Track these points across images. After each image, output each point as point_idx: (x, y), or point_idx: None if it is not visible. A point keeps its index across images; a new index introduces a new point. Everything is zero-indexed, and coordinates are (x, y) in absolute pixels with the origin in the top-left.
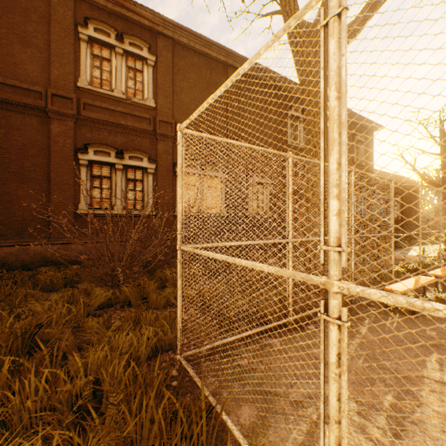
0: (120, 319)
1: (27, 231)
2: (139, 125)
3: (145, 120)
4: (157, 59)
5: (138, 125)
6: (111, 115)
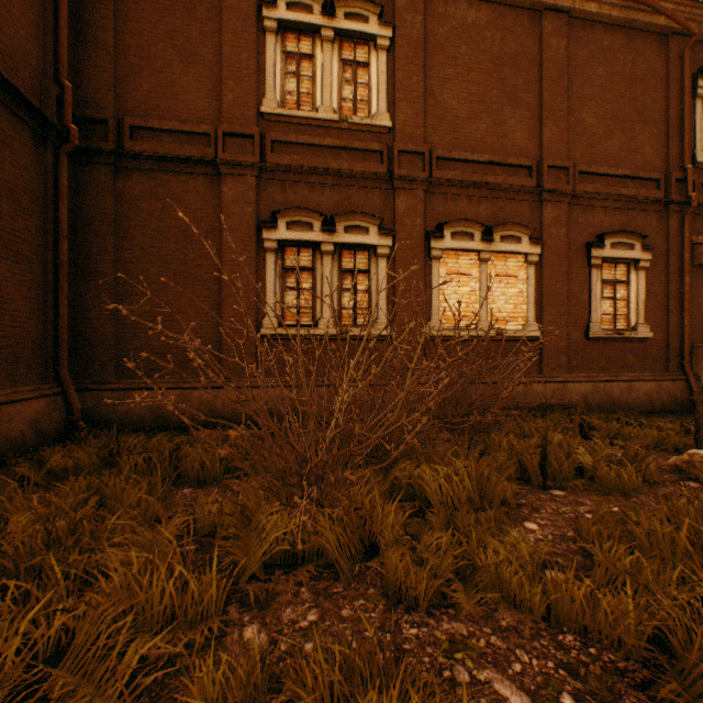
0: (292, 697)
1: (190, 364)
2: (361, 165)
3: (372, 155)
4: (394, 34)
5: (360, 167)
6: (313, 155)
